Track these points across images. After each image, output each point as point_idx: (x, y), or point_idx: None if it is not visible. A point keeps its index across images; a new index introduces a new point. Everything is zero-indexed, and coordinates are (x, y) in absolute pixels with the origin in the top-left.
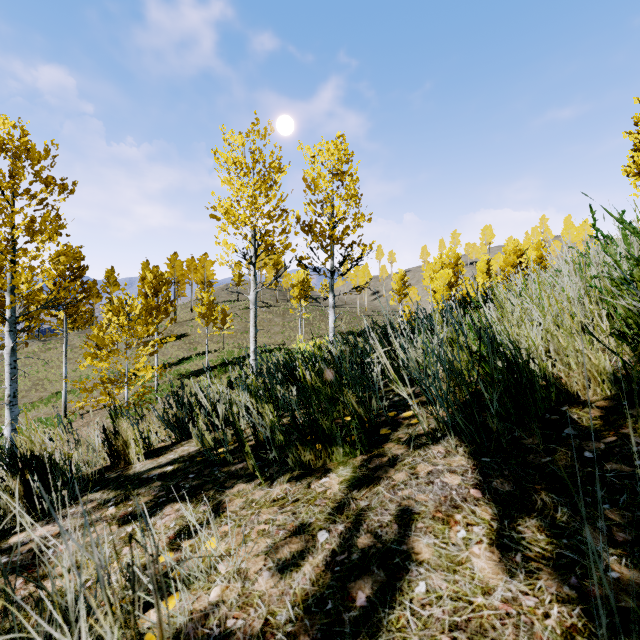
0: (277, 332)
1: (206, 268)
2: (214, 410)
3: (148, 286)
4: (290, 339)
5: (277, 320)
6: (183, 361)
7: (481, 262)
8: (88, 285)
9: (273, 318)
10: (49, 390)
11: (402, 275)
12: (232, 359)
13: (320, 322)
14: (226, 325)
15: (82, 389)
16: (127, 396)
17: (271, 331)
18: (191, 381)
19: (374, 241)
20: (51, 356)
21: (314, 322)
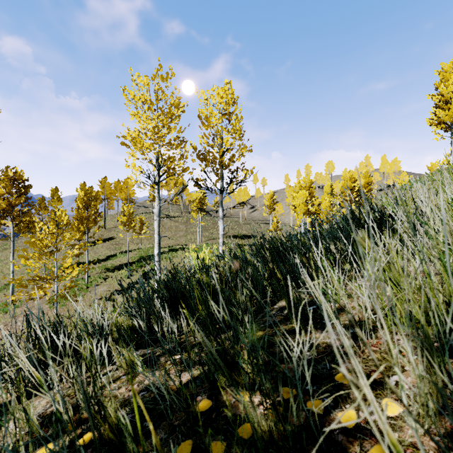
0: (181, 236)
1: (128, 188)
2: (76, 349)
3: (80, 201)
4: (191, 241)
5: (181, 227)
6: (110, 258)
7: (326, 186)
8: (38, 200)
9: (179, 225)
10: (2, 281)
11: (272, 195)
12: (147, 256)
13: (213, 228)
14: (143, 231)
15: (17, 285)
16: (56, 289)
17: (177, 235)
18: (115, 274)
19: (254, 167)
20: (7, 254)
21: (209, 228)
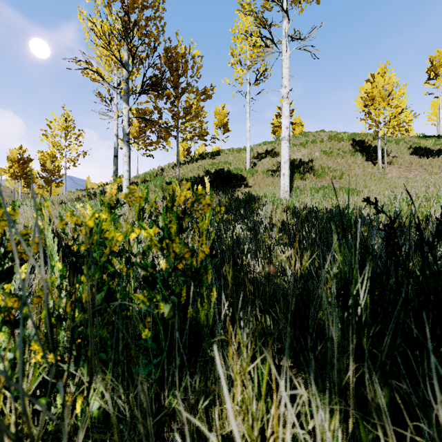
0: None
1: None
2: None
3: None
4: None
5: None
6: None
7: None
8: None
9: None
10: None
11: None
12: None
13: None
14: None
15: None
16: None
17: None
18: None
19: None
20: None
21: None
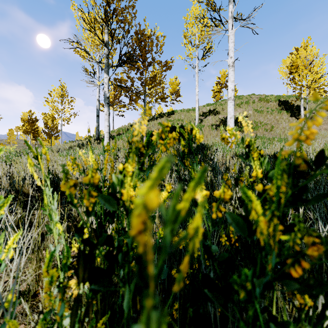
0: None
1: None
2: None
3: None
4: None
5: None
6: None
7: None
8: None
9: None
10: None
11: None
12: None
13: None
14: None
15: None
16: None
17: None
18: None
19: None
20: None
21: None
